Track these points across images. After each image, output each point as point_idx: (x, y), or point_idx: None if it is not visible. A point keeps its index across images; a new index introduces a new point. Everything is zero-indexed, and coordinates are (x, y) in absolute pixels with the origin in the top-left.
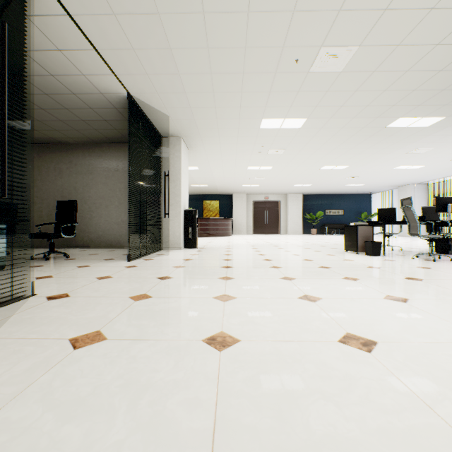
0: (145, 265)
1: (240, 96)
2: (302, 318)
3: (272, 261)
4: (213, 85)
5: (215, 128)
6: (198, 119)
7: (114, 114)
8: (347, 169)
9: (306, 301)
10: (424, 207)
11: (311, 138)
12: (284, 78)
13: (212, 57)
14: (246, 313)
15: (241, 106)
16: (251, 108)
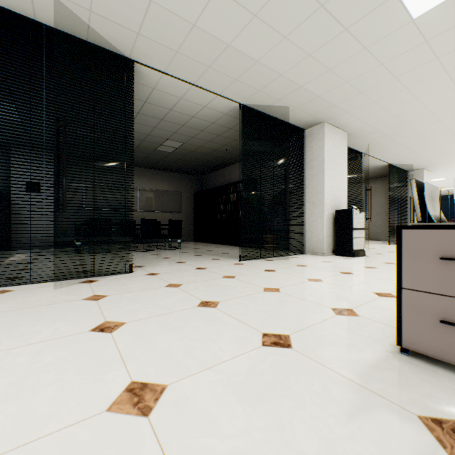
0: None
1: None
2: None
3: None
4: (442, 151)
5: (452, 161)
6: (435, 161)
7: (377, 170)
8: None
9: None
10: None
11: None
12: None
13: (438, 147)
14: None
15: None
16: None
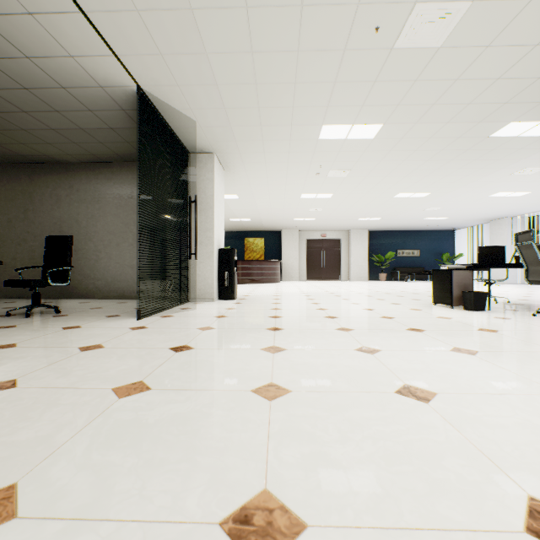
0: (160, 325)
1: (293, 89)
2: (419, 446)
3: (338, 320)
4: (255, 71)
5: (258, 140)
6: (235, 125)
7: (122, 119)
8: (428, 198)
9: (412, 399)
10: (536, 245)
11: (387, 153)
12: (356, 60)
13: (253, 24)
14: (310, 431)
15: (295, 105)
16: (308, 108)
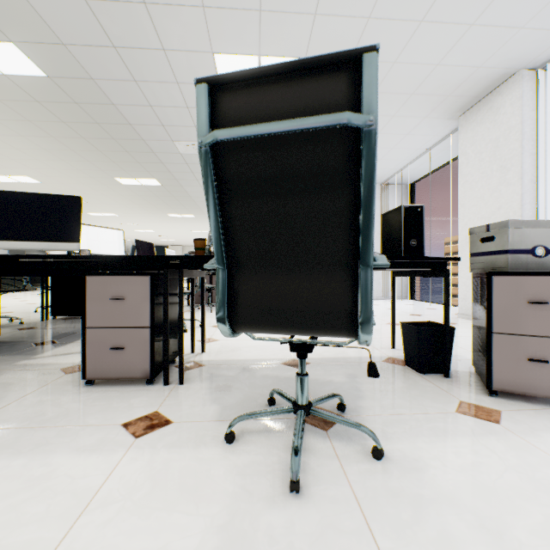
0: None
1: None
2: None
3: None
4: None
5: None
6: None
7: None
8: None
9: (14, 298)
10: None
11: (139, 219)
12: None
13: None
14: None
15: None
16: None
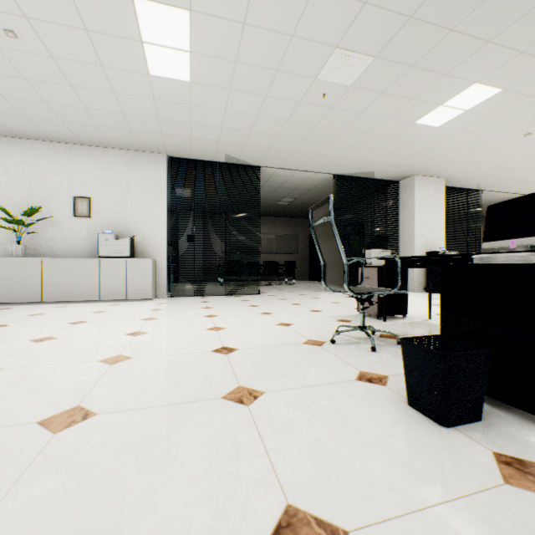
0: None
1: None
2: None
3: None
4: None
5: None
6: None
7: None
8: None
9: None
10: None
11: None
12: None
13: None
14: None
15: None
16: None
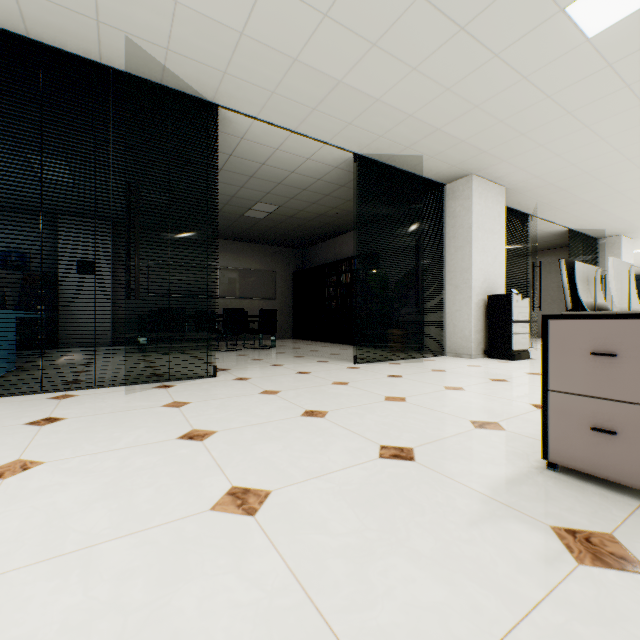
0: None
1: None
2: None
3: None
4: None
5: None
6: (638, 224)
7: (552, 238)
8: None
9: None
10: None
11: None
12: None
13: None
14: None
15: None
16: None
